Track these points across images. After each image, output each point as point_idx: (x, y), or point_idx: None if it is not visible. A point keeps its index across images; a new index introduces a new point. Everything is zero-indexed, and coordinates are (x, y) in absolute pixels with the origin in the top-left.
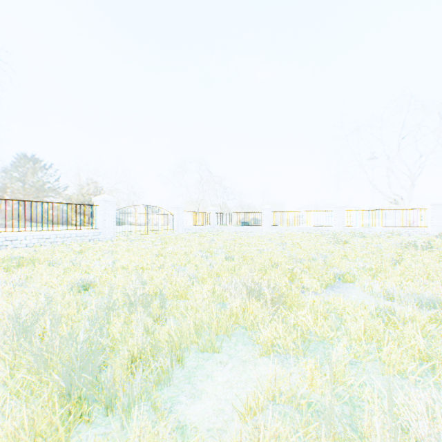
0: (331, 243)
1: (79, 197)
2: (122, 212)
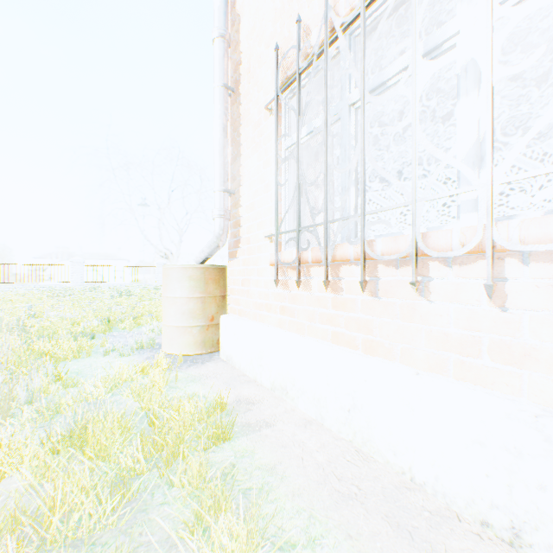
0: (54, 298)
1: None
2: None
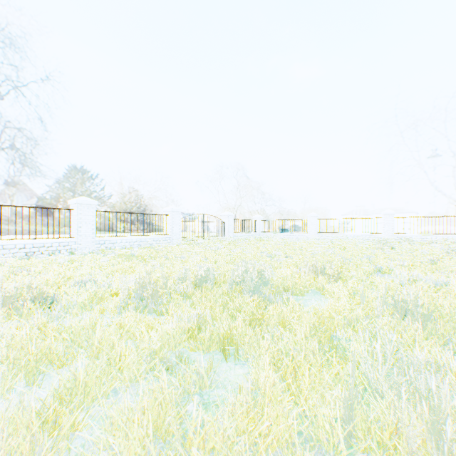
0: (377, 248)
1: (129, 206)
2: (185, 220)
